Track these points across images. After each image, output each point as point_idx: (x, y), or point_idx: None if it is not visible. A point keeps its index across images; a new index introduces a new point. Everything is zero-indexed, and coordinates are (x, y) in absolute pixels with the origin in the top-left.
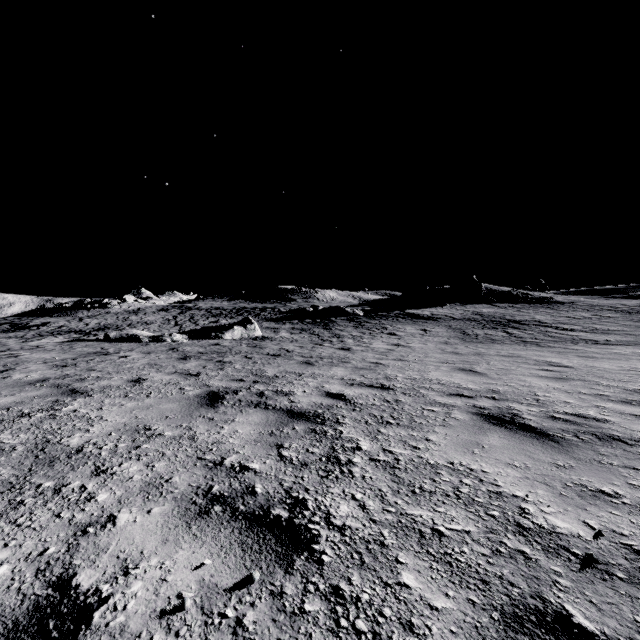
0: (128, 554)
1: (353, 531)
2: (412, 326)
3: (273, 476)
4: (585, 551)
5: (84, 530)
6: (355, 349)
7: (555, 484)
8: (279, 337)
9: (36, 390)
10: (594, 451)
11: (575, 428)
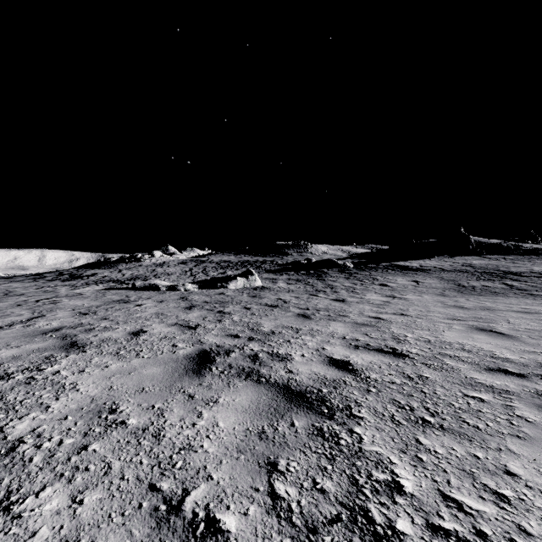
0: None
1: None
2: (402, 277)
3: None
4: None
5: None
6: (350, 300)
7: None
8: (277, 287)
9: (42, 341)
10: None
11: None
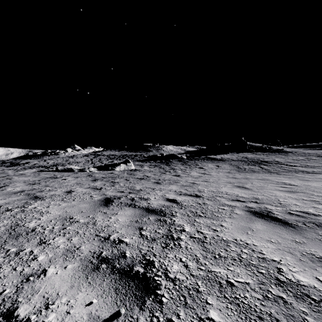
0: (50, 295)
1: (180, 282)
2: (211, 164)
3: (136, 246)
4: (320, 297)
5: (27, 278)
6: (182, 175)
7: (296, 253)
8: (143, 169)
9: (17, 196)
10: (316, 233)
11: (303, 219)
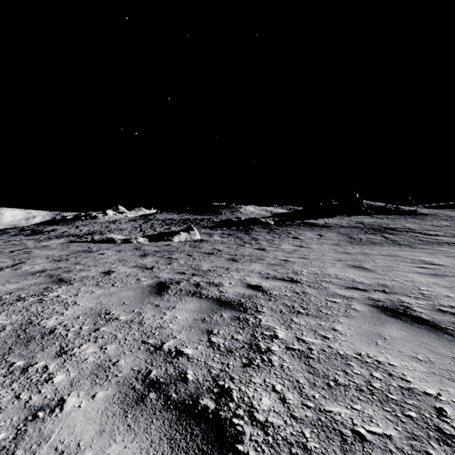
0: (66, 445)
1: (275, 429)
2: (310, 232)
3: (203, 362)
4: None
5: (35, 414)
6: (268, 249)
7: None
8: (212, 240)
9: (35, 279)
10: None
11: None
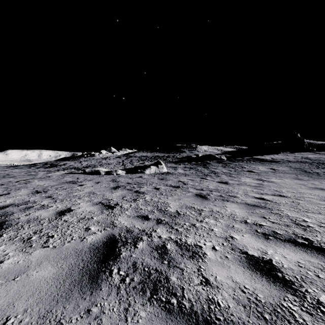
0: None
1: None
2: (262, 166)
3: None
4: None
5: None
6: (231, 183)
7: None
8: (177, 172)
9: None
10: None
11: None
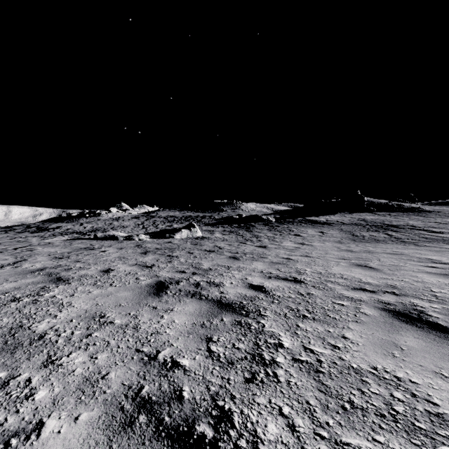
0: None
1: None
2: (312, 229)
3: (201, 376)
4: None
5: (7, 442)
6: (270, 247)
7: None
8: (214, 237)
9: (33, 277)
10: None
11: None
